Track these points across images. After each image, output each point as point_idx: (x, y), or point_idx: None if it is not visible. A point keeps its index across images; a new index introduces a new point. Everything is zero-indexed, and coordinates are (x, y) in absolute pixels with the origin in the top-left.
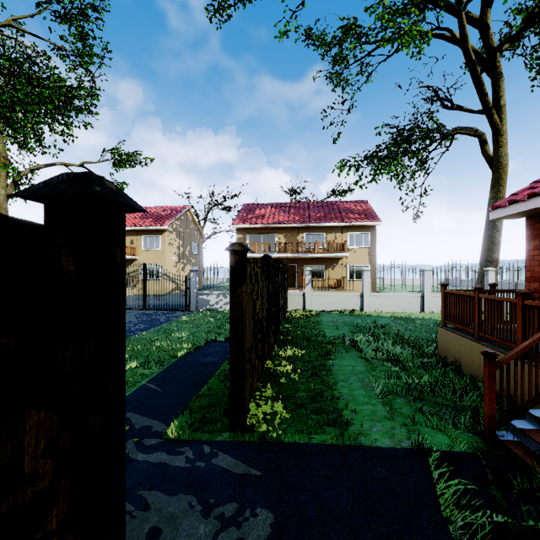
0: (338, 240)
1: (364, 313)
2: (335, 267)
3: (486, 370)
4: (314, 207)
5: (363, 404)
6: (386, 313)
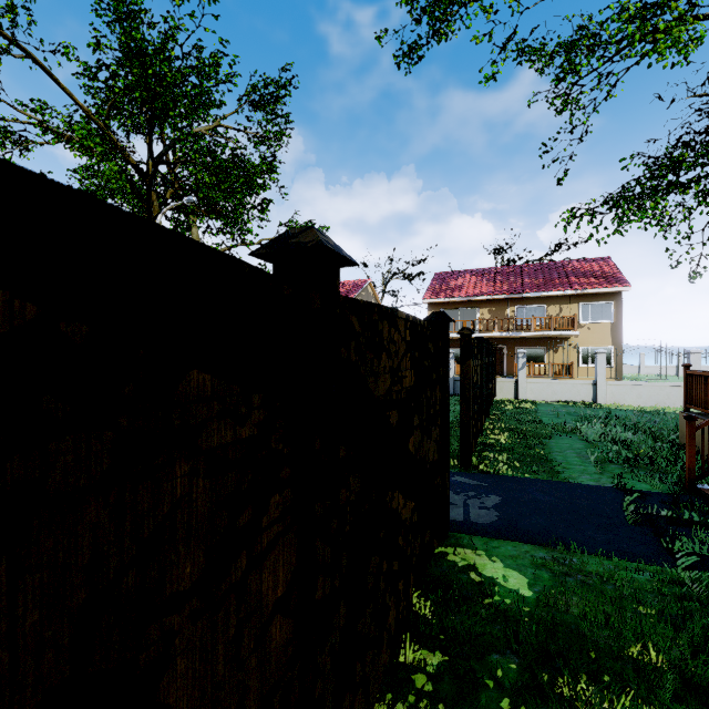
0: (564, 314)
1: (596, 405)
2: (559, 350)
3: (687, 431)
4: (529, 272)
5: (575, 465)
6: (630, 406)
